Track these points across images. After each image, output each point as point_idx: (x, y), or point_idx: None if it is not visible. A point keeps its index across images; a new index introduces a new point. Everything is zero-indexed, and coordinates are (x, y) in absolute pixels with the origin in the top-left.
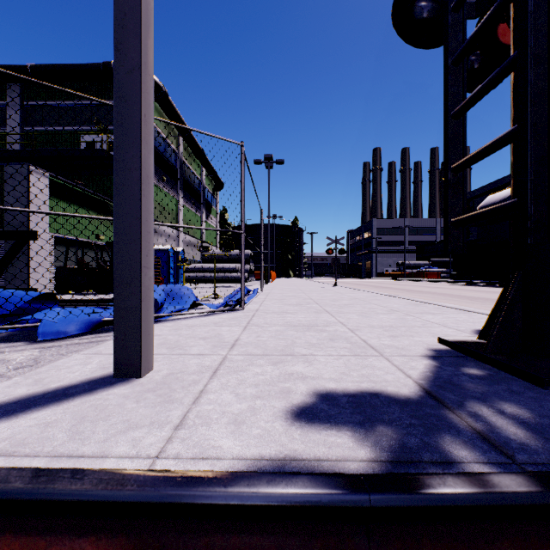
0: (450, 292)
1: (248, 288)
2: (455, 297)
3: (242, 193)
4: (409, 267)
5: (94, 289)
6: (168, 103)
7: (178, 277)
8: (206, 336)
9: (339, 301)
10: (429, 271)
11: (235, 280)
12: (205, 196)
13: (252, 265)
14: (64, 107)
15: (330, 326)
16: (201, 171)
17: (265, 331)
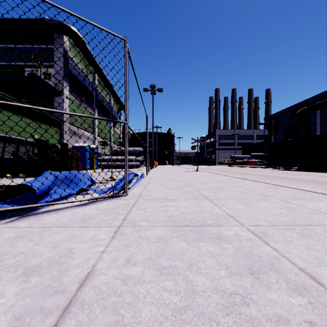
0: (273, 174)
1: (138, 172)
2: (282, 178)
3: (125, 85)
4: (238, 159)
5: (24, 173)
6: (86, 49)
7: (93, 164)
8: (42, 262)
9: (208, 184)
10: (250, 161)
11: (131, 166)
12: (113, 113)
13: (142, 157)
14: (13, 49)
15: (225, 226)
16: (110, 97)
17: (141, 240)
